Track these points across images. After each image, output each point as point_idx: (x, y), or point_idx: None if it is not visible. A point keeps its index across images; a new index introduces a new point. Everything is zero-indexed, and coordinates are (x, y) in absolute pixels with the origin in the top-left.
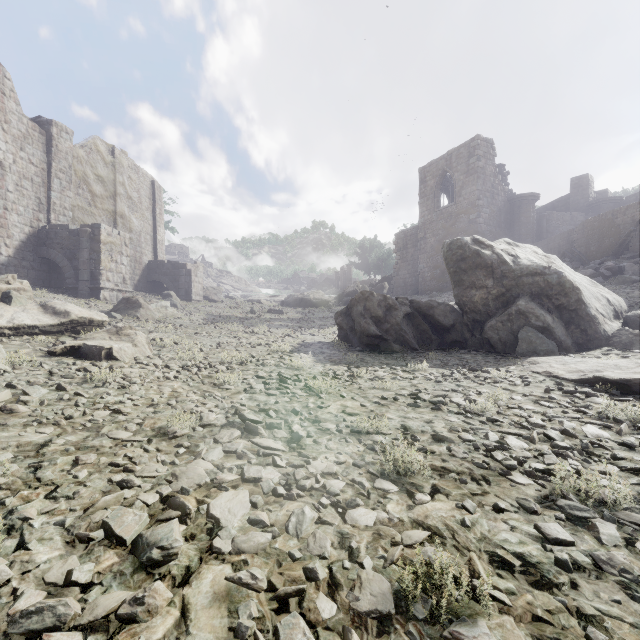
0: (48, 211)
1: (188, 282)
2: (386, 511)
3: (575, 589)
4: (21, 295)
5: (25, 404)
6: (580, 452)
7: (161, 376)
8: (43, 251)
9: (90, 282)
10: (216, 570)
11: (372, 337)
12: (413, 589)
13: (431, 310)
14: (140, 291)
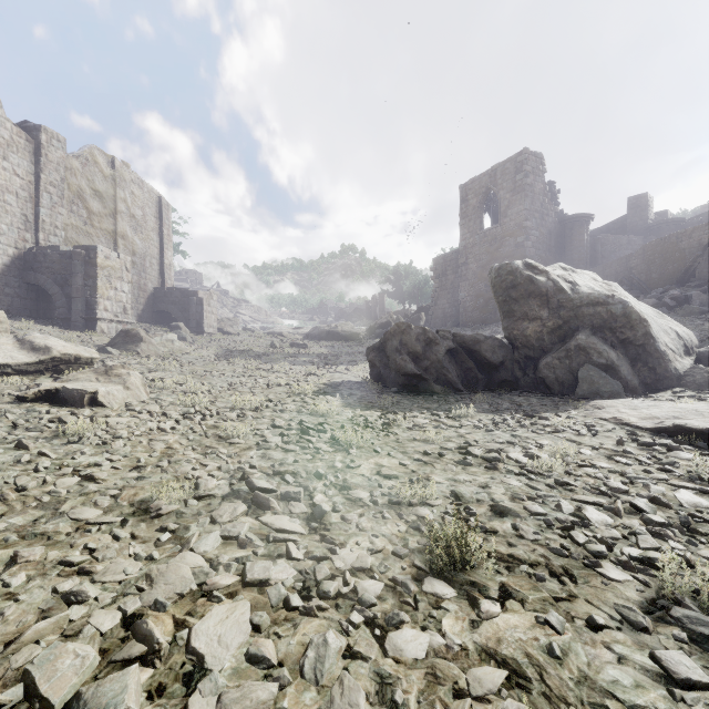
0: (36, 230)
1: (200, 312)
2: (442, 632)
3: None
4: None
5: None
6: (681, 530)
7: (154, 427)
8: (30, 276)
9: (85, 312)
10: None
11: (409, 376)
12: None
13: (477, 345)
14: (145, 322)
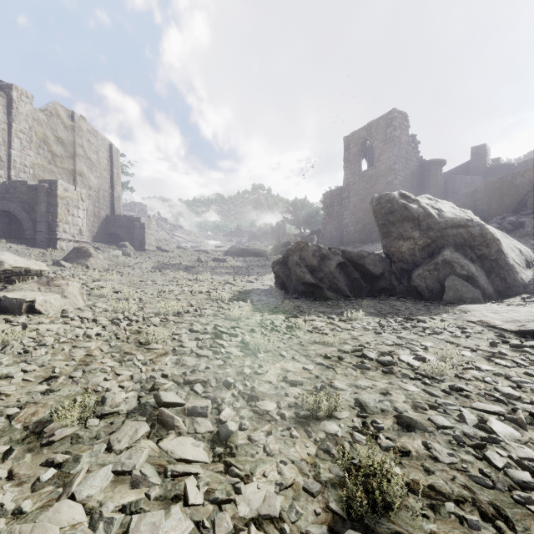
0: (8, 168)
1: (142, 234)
2: None
3: None
4: None
5: None
6: None
7: (80, 334)
8: (3, 204)
9: (47, 233)
10: None
11: (307, 285)
12: None
13: (362, 259)
14: (98, 242)
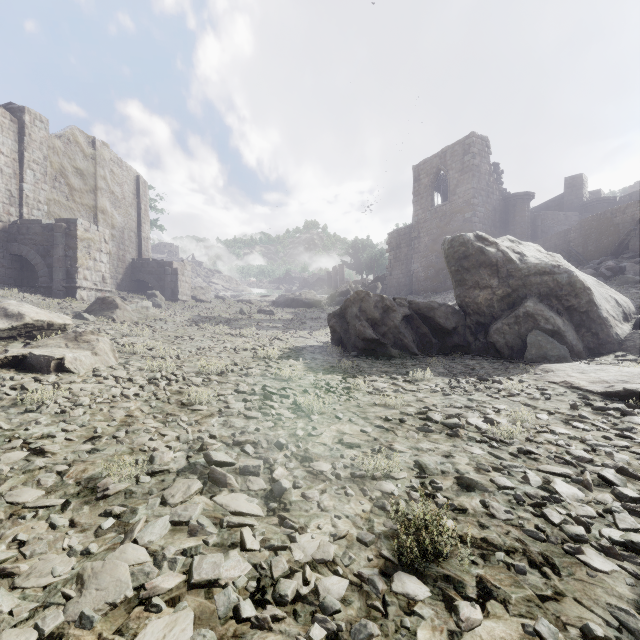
0: (20, 204)
1: (174, 281)
2: None
3: None
4: None
5: None
6: None
7: (117, 394)
8: (14, 247)
9: (65, 281)
10: None
11: (368, 341)
12: None
13: (431, 312)
14: (123, 291)
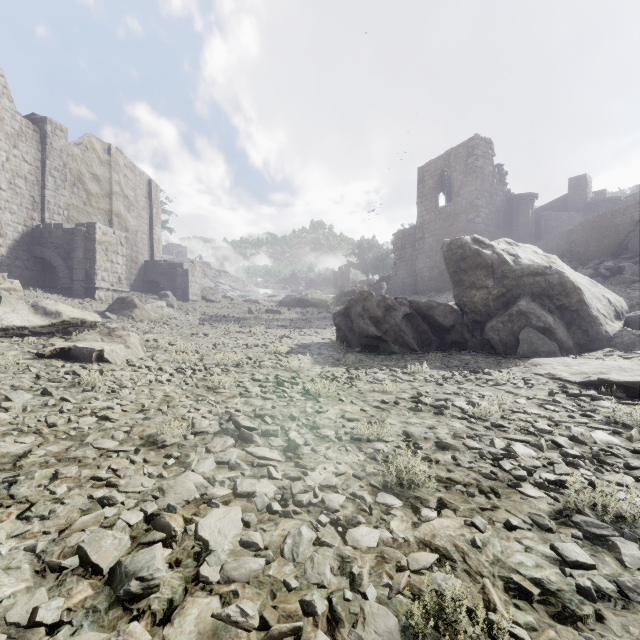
0: (42, 210)
1: (185, 282)
2: (390, 529)
3: (601, 622)
4: (11, 295)
5: (6, 411)
6: (591, 461)
7: (153, 379)
8: (37, 250)
9: (85, 282)
10: (202, 603)
11: (371, 338)
12: (423, 625)
13: (431, 310)
14: (136, 291)
